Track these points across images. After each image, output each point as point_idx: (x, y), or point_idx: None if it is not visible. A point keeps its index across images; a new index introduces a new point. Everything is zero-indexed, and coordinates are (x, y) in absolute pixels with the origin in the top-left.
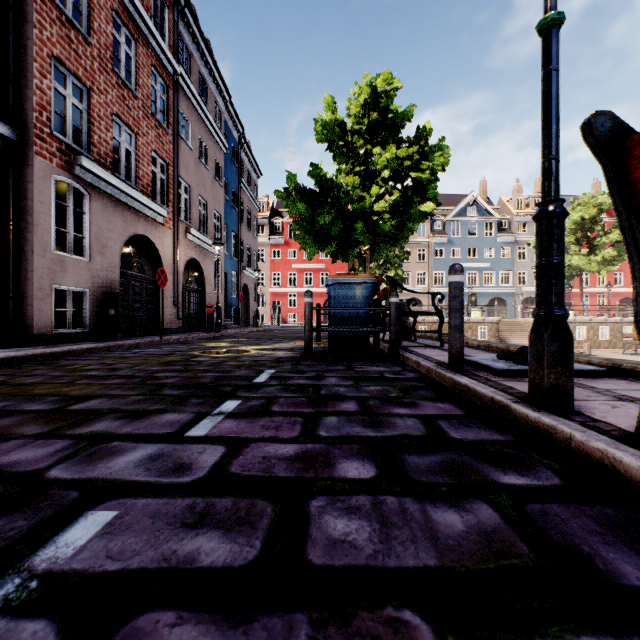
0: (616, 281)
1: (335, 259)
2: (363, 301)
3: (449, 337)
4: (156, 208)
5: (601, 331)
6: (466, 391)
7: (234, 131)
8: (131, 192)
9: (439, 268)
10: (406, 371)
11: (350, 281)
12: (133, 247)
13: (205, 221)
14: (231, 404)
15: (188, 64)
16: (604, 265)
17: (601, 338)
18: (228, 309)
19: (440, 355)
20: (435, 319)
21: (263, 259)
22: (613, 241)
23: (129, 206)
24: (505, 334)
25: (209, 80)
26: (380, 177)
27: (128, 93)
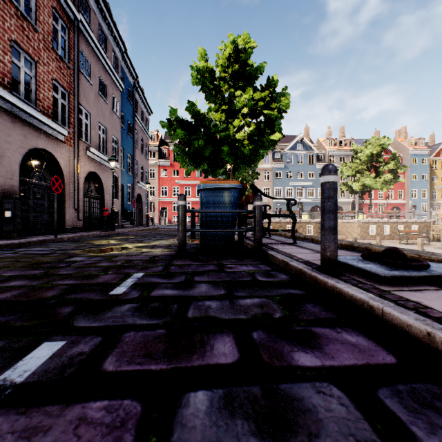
0: (389, 196)
1: (207, 175)
2: (231, 204)
3: (322, 239)
4: (56, 127)
5: (385, 228)
6: (365, 308)
7: (130, 77)
8: (30, 110)
9: (278, 185)
10: (275, 271)
11: (220, 186)
12: (34, 159)
13: (104, 143)
14: (41, 354)
15: (88, 15)
16: (385, 184)
17: (385, 233)
18: (125, 212)
19: (300, 252)
20: (277, 220)
21: (154, 176)
22: (390, 169)
23: (29, 123)
24: None
25: (107, 32)
26: (240, 113)
27: (28, 25)
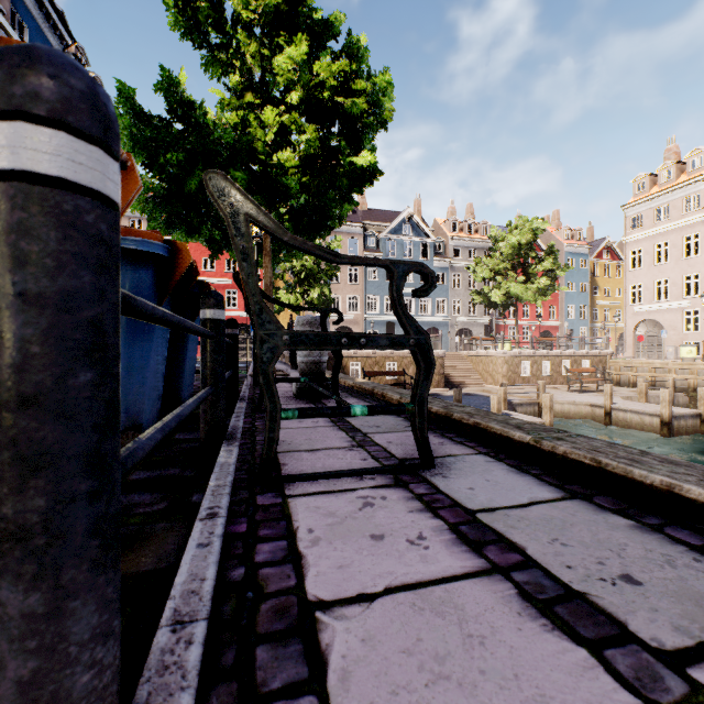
0: (536, 314)
1: (217, 253)
2: None
3: None
4: None
5: (544, 366)
6: None
7: (51, 34)
8: None
9: (373, 292)
10: None
11: None
12: None
13: None
14: None
15: None
16: (539, 294)
17: (544, 373)
18: None
19: None
20: (370, 352)
21: None
22: (546, 270)
23: None
24: (448, 370)
25: None
26: (285, 106)
27: None
